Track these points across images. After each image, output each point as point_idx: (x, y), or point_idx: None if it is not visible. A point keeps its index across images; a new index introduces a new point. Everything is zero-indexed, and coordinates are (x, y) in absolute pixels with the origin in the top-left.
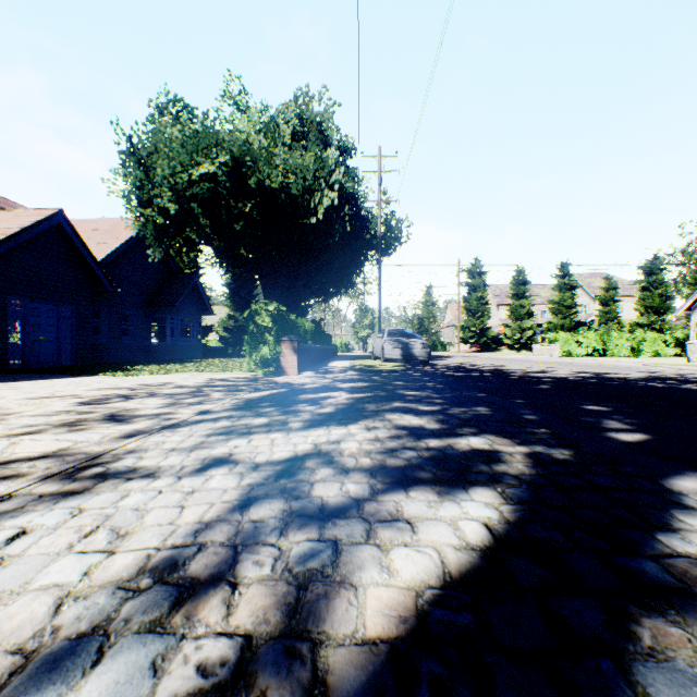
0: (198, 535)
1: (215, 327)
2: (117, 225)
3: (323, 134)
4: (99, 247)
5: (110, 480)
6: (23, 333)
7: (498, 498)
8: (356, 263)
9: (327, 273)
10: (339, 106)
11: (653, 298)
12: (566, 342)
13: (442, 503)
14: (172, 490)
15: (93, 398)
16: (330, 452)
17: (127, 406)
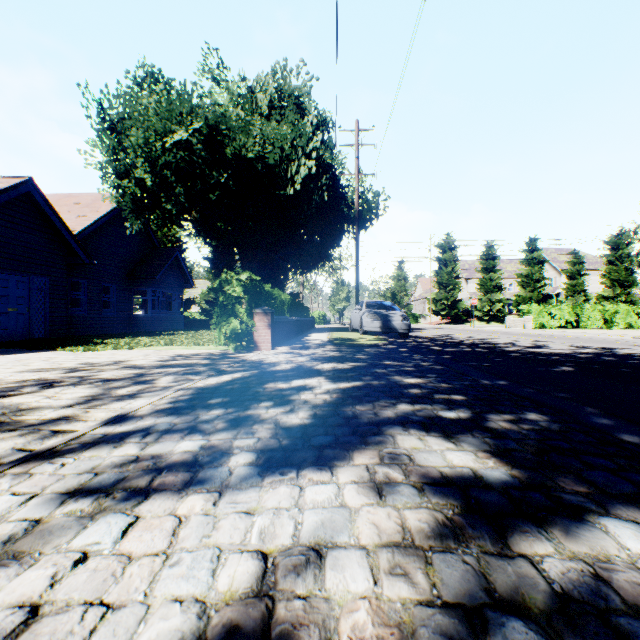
0: None
1: (196, 299)
2: (98, 199)
3: (301, 108)
4: (78, 220)
5: None
6: None
7: None
8: (334, 235)
9: (304, 246)
10: (316, 79)
11: (619, 272)
12: (540, 314)
13: None
14: None
15: (3, 385)
16: (296, 633)
17: (26, 403)
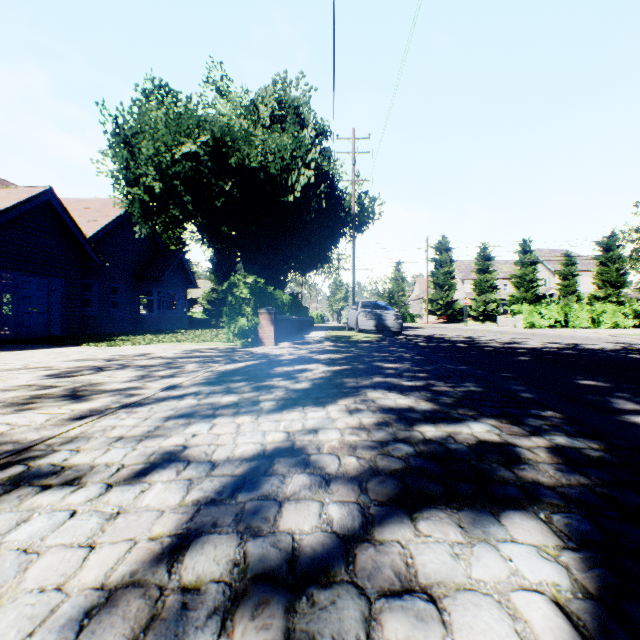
0: (85, 625)
1: (199, 300)
2: (106, 204)
3: (300, 117)
4: (89, 224)
5: (19, 490)
6: (14, 305)
7: (549, 535)
8: (331, 238)
9: (304, 249)
10: (315, 90)
11: (610, 273)
12: (530, 314)
13: (472, 549)
14: (89, 511)
15: (64, 370)
16: (305, 446)
17: (94, 380)
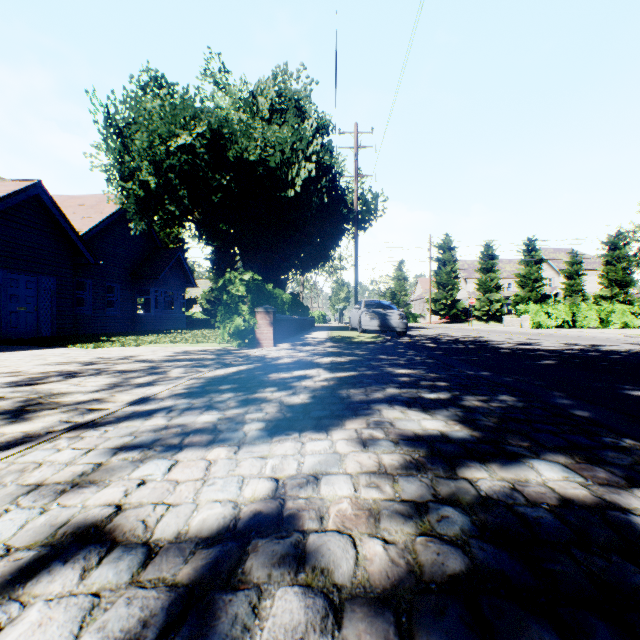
0: None
1: (198, 299)
2: (102, 201)
3: (301, 111)
4: (83, 221)
5: None
6: None
7: None
8: (333, 236)
9: (305, 247)
10: (316, 83)
11: (617, 272)
12: (537, 313)
13: None
14: None
15: (30, 376)
16: (300, 513)
17: (57, 389)
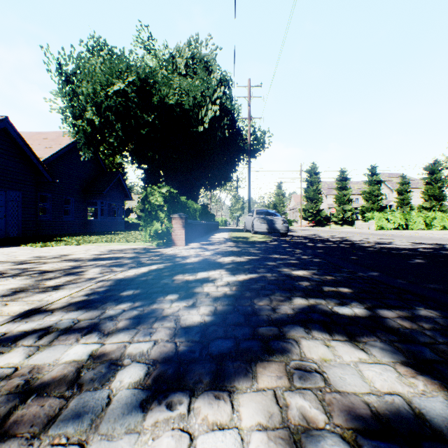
0: None
1: (134, 209)
2: (61, 136)
3: (209, 69)
4: (45, 150)
5: None
6: None
7: None
8: (232, 162)
9: (211, 170)
10: (220, 49)
11: (434, 190)
12: (380, 219)
13: None
14: None
15: None
16: None
17: None
